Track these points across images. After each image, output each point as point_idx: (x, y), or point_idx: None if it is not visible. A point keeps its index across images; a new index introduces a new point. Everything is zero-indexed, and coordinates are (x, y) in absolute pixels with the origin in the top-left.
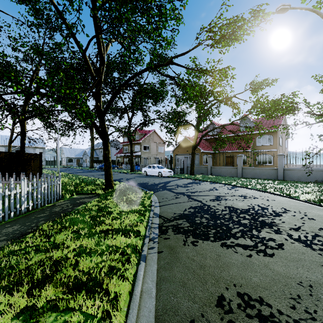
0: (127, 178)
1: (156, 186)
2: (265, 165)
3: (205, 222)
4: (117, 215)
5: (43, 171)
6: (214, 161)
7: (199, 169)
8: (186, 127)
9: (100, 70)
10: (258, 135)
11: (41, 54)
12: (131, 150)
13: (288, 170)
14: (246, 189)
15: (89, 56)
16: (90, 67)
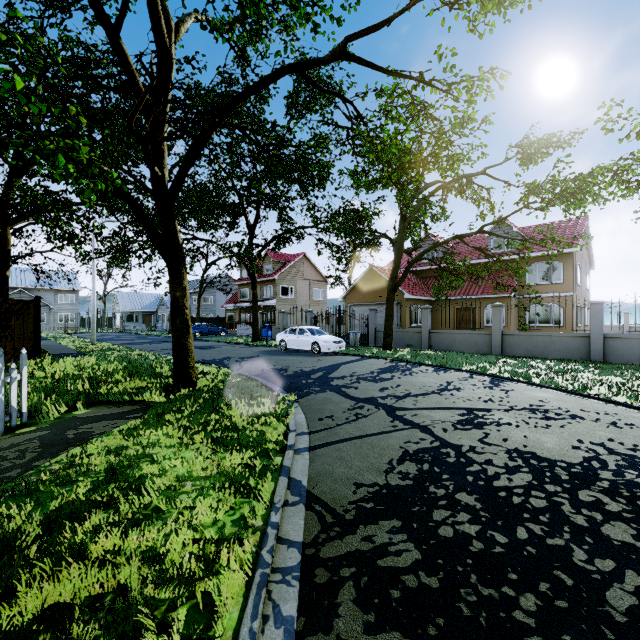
0: (241, 356)
1: (306, 380)
2: (559, 328)
3: (474, 539)
4: (160, 500)
5: (65, 340)
6: (432, 318)
7: (402, 337)
8: (373, 245)
9: (159, 83)
10: (530, 261)
11: (11, 46)
12: (254, 295)
13: (615, 338)
14: (531, 387)
15: (140, 58)
16: (134, 75)
